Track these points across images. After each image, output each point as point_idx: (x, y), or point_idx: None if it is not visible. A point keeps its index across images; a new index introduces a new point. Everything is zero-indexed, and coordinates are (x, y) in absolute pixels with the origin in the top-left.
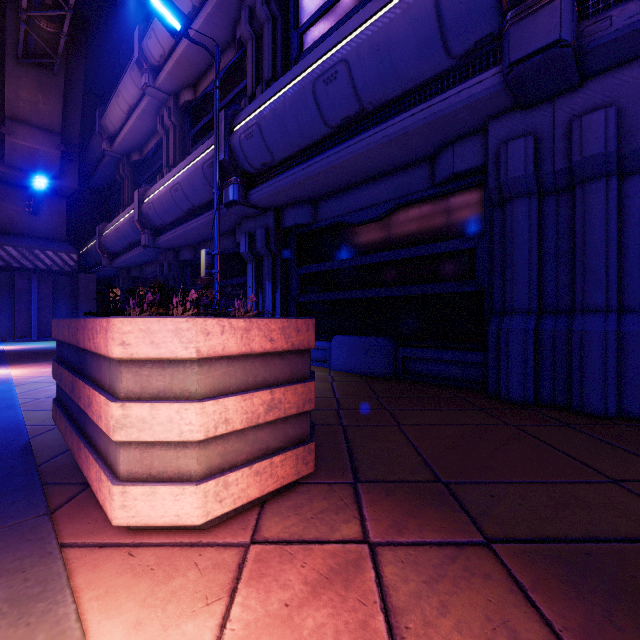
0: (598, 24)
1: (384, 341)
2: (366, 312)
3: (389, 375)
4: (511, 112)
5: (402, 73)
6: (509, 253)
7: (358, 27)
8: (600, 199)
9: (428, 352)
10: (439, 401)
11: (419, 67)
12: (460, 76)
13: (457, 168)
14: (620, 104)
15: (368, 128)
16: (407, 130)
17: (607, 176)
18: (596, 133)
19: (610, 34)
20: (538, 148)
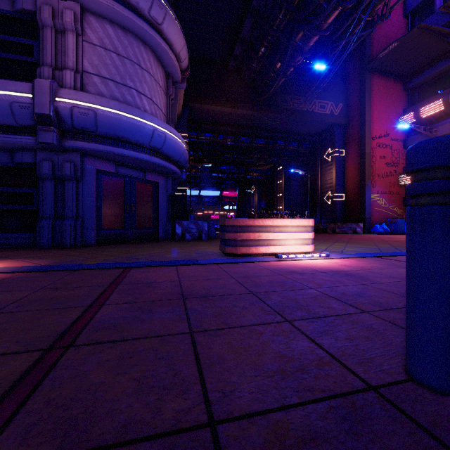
0: (65, 142)
1: None
2: None
3: None
4: (45, 150)
5: None
6: (45, 198)
7: None
8: (71, 186)
9: (10, 234)
10: (12, 250)
11: (3, 120)
12: (23, 131)
13: (24, 161)
14: (76, 162)
15: None
16: None
17: (73, 180)
18: (69, 168)
19: (68, 146)
20: (54, 166)
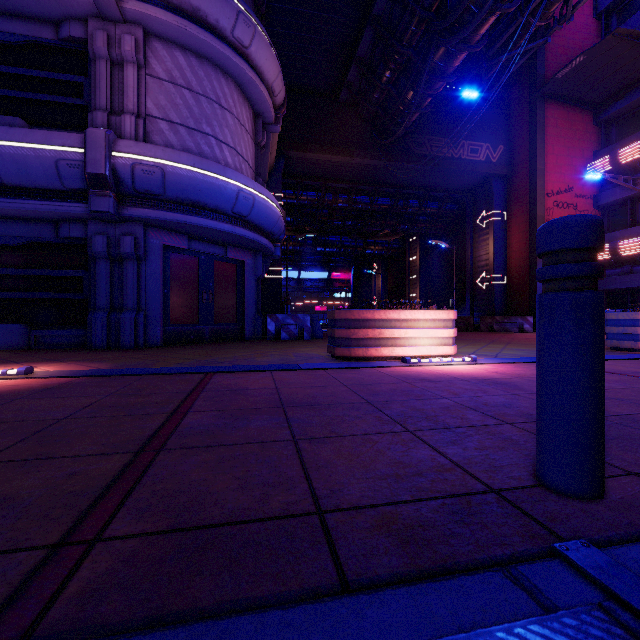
0: (124, 209)
1: (20, 326)
2: (2, 308)
3: (24, 347)
4: (98, 221)
5: (35, 181)
6: (98, 283)
7: (2, 140)
8: (132, 268)
9: (54, 331)
10: (58, 351)
11: (47, 183)
12: (71, 197)
13: (72, 235)
14: (137, 236)
15: (8, 195)
16: (39, 210)
17: (134, 260)
18: (128, 244)
19: (128, 215)
20: (110, 241)
